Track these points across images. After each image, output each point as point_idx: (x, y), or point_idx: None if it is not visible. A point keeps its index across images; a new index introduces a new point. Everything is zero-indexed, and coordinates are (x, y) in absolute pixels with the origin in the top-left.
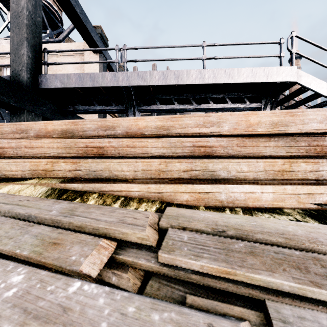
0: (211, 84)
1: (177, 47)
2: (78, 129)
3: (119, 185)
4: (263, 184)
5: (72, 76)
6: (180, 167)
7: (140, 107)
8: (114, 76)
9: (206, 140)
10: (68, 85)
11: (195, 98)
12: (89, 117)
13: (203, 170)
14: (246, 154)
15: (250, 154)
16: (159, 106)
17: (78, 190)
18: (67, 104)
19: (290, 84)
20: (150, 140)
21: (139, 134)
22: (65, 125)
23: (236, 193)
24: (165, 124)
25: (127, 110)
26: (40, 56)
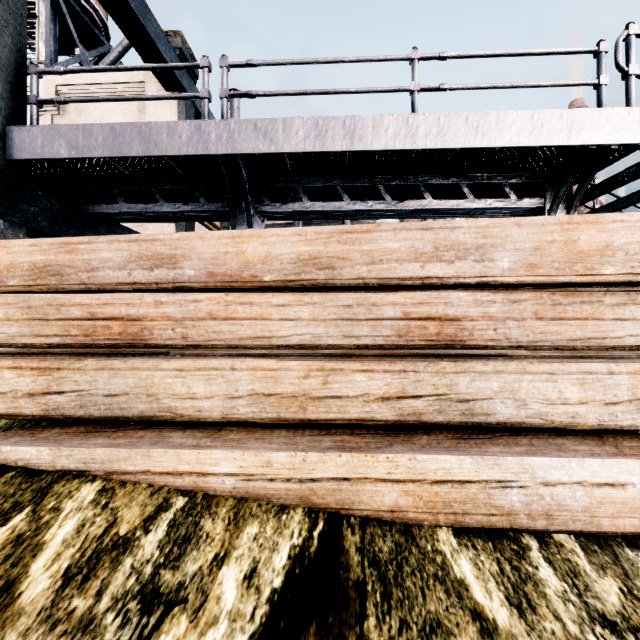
0: (429, 152)
1: (350, 61)
2: (77, 264)
3: (171, 452)
4: (639, 449)
5: (95, 131)
6: (367, 387)
7: (262, 207)
8: (198, 131)
9: (444, 299)
10: (87, 151)
11: (391, 186)
12: (155, 229)
13: (439, 397)
14: (562, 340)
15: (574, 340)
16: (307, 203)
17: (38, 468)
18: (98, 200)
19: (618, 153)
20: (277, 298)
21: (246, 279)
22: (40, 254)
23: (560, 487)
24: (322, 251)
25: (232, 213)
26: (22, 83)
